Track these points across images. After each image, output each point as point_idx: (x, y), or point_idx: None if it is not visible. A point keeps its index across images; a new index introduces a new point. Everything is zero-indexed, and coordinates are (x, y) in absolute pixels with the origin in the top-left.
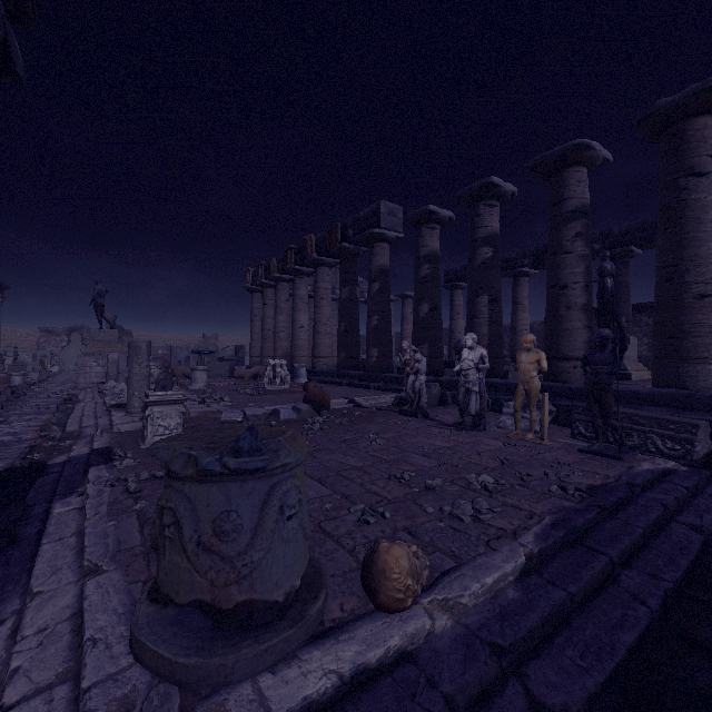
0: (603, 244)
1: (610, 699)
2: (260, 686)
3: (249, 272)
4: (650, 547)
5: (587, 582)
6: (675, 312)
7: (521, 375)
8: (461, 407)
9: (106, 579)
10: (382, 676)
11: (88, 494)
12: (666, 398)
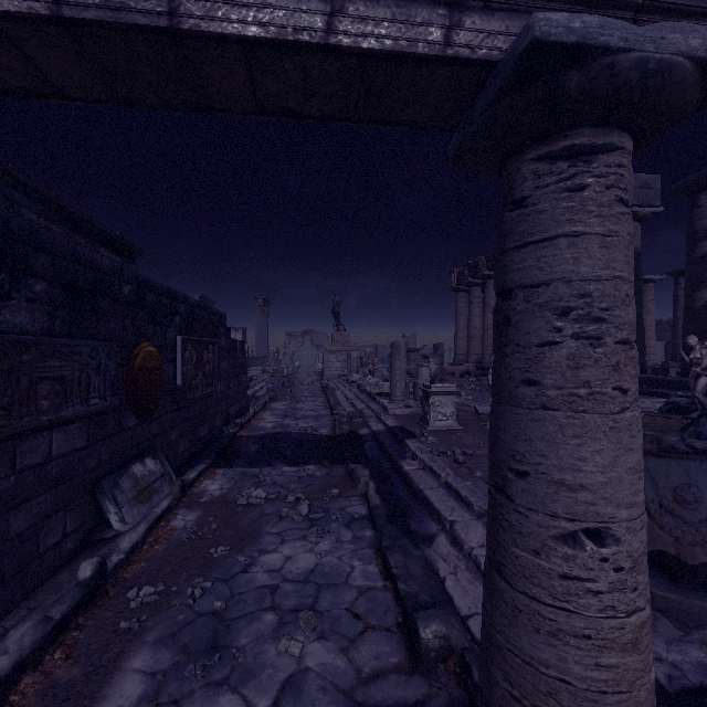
0: None
1: None
2: None
3: (454, 272)
4: None
5: None
6: None
7: None
8: None
9: None
10: None
11: (423, 459)
12: None
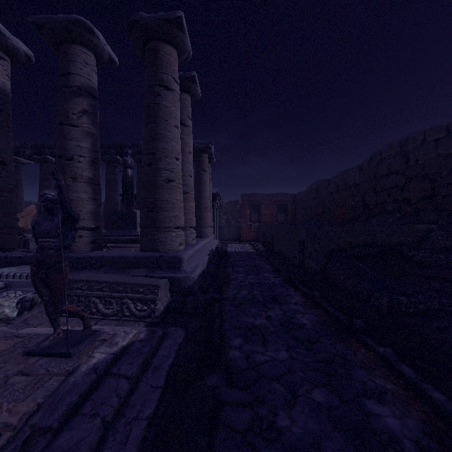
0: (134, 150)
1: None
2: None
3: None
4: None
5: None
6: (153, 190)
7: None
8: None
9: None
10: None
11: None
12: (146, 261)
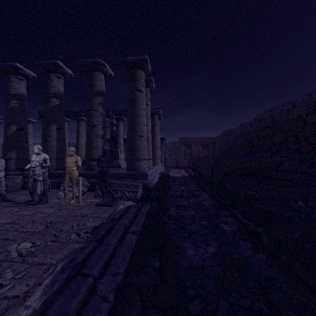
0: (114, 113)
1: None
2: None
3: None
4: (116, 254)
5: (74, 310)
6: (133, 141)
7: (67, 169)
8: (30, 191)
9: None
10: None
11: None
12: (130, 175)
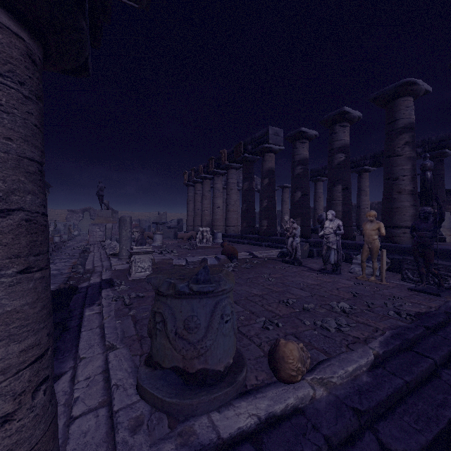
0: (424, 148)
1: (436, 450)
2: (212, 419)
3: (186, 173)
4: None
5: (418, 375)
6: None
7: (366, 238)
8: (324, 259)
9: (119, 352)
10: (284, 421)
11: (103, 305)
12: None
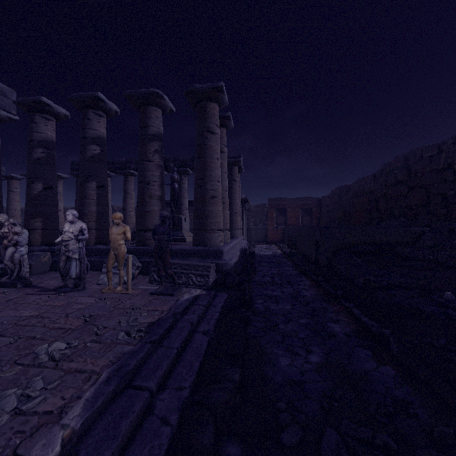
0: (175, 164)
1: None
2: None
3: None
4: (180, 361)
5: (125, 433)
6: (203, 204)
7: (112, 243)
8: (62, 273)
9: None
10: None
11: None
12: (199, 252)
